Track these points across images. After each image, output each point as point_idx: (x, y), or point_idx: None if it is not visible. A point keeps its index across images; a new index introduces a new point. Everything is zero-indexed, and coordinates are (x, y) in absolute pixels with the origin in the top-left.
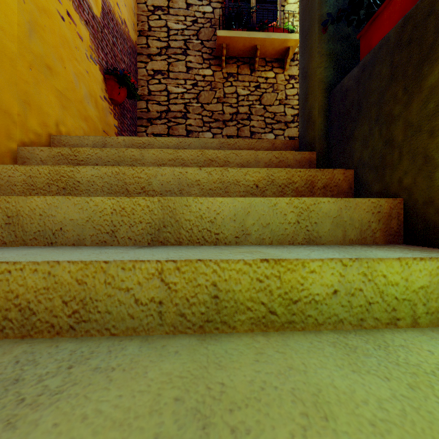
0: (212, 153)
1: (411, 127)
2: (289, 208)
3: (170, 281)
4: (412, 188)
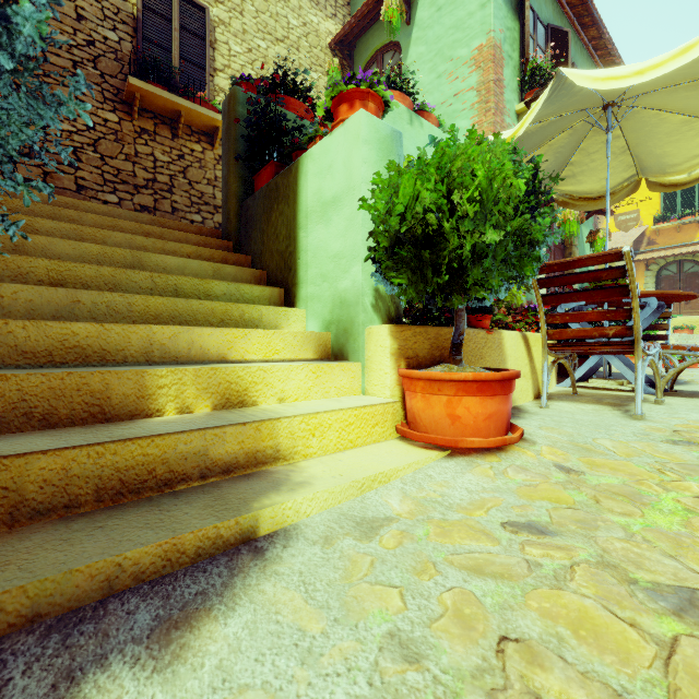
0: (150, 228)
1: (269, 238)
2: (210, 268)
3: (156, 281)
4: (269, 266)
